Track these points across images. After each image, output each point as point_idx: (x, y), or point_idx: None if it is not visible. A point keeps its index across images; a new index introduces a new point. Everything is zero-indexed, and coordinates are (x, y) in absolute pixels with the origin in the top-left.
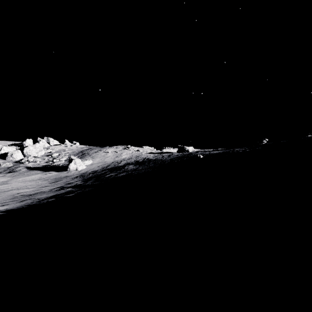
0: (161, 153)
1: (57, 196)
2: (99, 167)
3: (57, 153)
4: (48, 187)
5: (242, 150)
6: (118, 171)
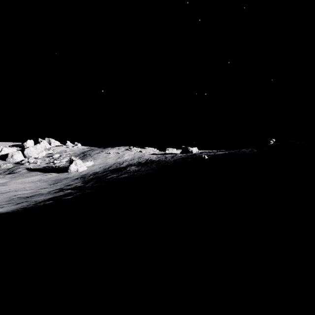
0: (164, 154)
1: (55, 198)
2: (101, 169)
3: (58, 154)
4: (47, 189)
5: (248, 150)
6: (120, 173)
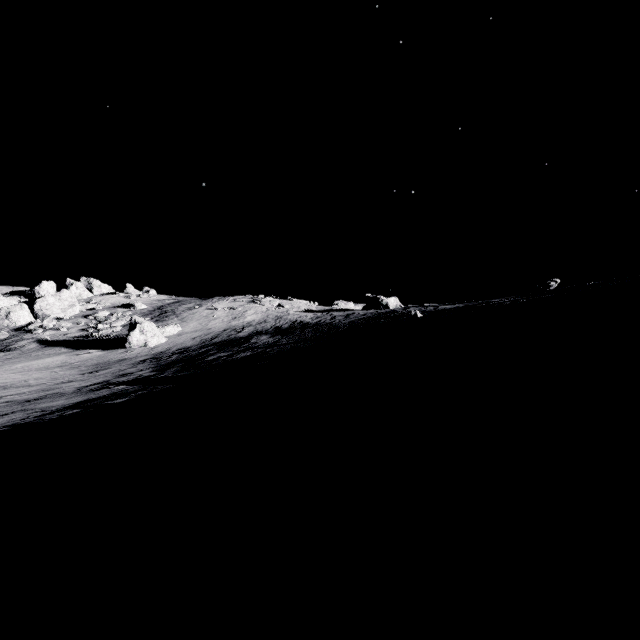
0: (329, 312)
1: (88, 403)
2: (195, 341)
3: (107, 312)
4: (74, 384)
5: (508, 301)
6: (236, 349)
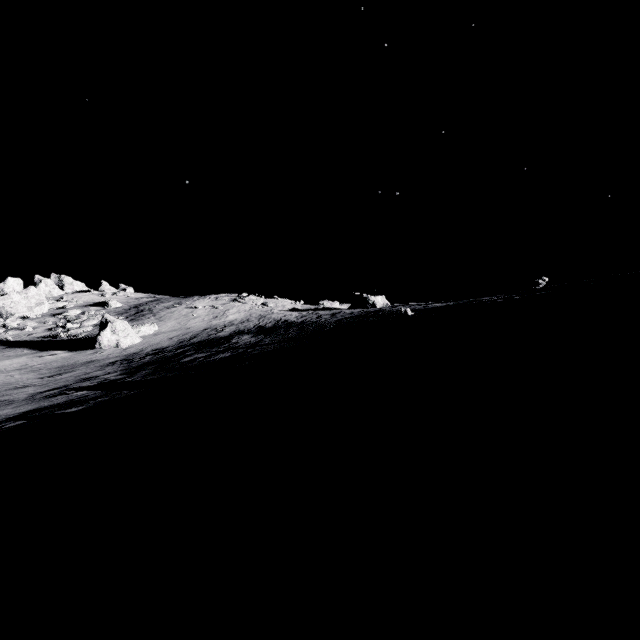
0: (315, 311)
1: (37, 413)
2: (172, 341)
3: (78, 310)
4: (29, 390)
5: (501, 298)
6: (215, 349)
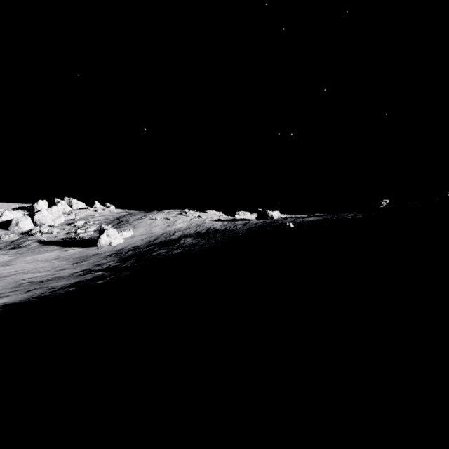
0: (232, 221)
1: (81, 283)
2: (143, 241)
3: (83, 221)
4: (68, 271)
5: (351, 216)
6: (171, 247)
